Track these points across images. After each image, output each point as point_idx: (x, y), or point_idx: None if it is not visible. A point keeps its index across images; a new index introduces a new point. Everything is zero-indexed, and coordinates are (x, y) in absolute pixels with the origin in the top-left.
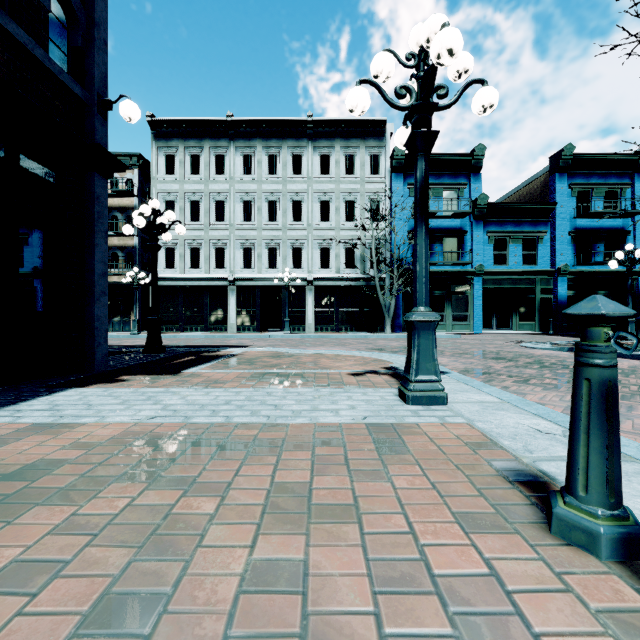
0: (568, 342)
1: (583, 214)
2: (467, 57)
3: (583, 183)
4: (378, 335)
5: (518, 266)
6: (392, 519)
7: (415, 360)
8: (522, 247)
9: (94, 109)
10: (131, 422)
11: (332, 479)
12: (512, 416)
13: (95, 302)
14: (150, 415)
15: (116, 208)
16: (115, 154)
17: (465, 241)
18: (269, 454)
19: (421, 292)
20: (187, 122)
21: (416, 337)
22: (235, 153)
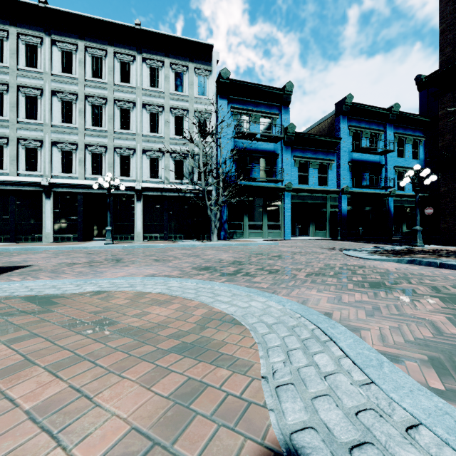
0: (374, 249)
1: (358, 148)
2: None
3: (357, 126)
4: (206, 244)
5: (315, 186)
6: None
7: None
8: (318, 171)
9: None
10: None
11: None
12: None
13: None
14: None
15: None
16: None
17: (277, 162)
18: None
19: None
20: None
21: None
22: (51, 47)
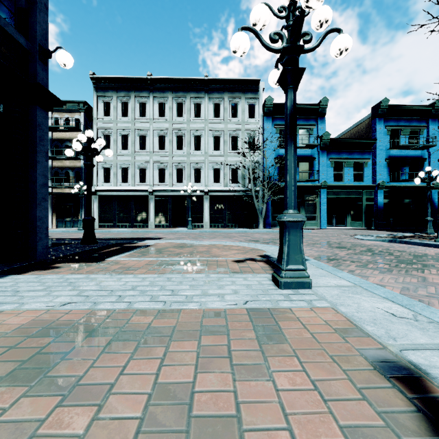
0: (386, 235)
1: (395, 146)
2: (327, 9)
3: (394, 125)
4: (254, 230)
5: (350, 182)
6: (277, 436)
7: (286, 253)
8: (353, 169)
9: (36, 56)
10: (44, 309)
11: (215, 375)
12: (366, 299)
13: (37, 206)
14: (64, 301)
15: (68, 140)
16: (67, 101)
17: (314, 165)
18: (159, 343)
19: (291, 198)
20: (119, 79)
21: (287, 234)
22: (153, 101)
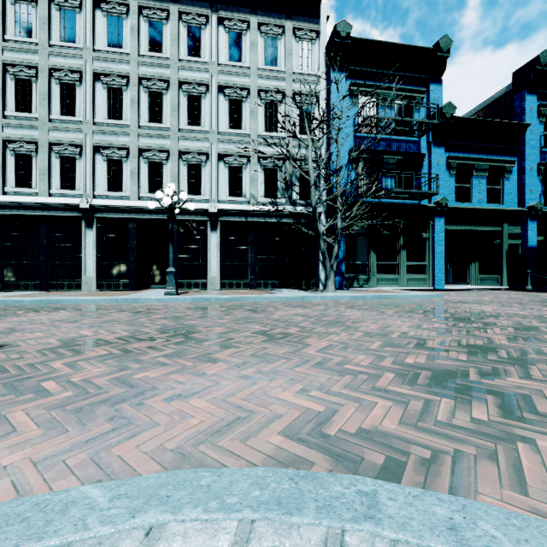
0: None
1: None
2: None
3: None
4: (323, 295)
5: (482, 203)
6: None
7: None
8: (486, 180)
9: None
10: None
11: None
12: None
13: None
14: None
15: None
16: None
17: (422, 168)
18: None
19: None
20: None
21: None
22: (94, 11)
